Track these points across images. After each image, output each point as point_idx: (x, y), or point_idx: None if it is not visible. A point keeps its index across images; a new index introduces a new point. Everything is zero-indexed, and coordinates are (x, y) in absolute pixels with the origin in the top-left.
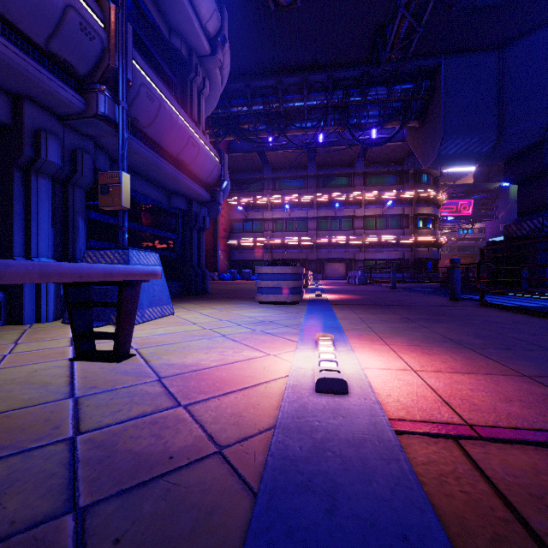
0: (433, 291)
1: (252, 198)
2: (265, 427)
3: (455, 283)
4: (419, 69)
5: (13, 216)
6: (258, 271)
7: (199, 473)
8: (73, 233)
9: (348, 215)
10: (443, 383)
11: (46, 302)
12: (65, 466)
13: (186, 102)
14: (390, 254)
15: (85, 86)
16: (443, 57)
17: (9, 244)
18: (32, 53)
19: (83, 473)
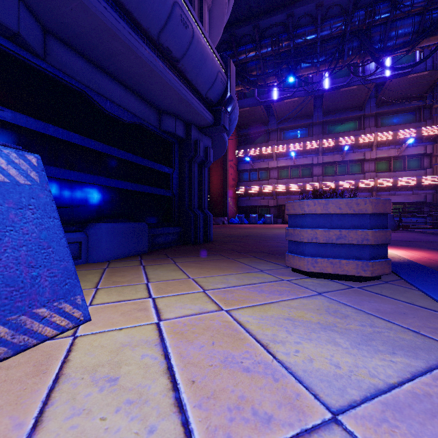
0: None
1: (258, 149)
2: None
3: None
4: None
5: None
6: (291, 209)
7: None
8: None
9: (357, 158)
10: None
11: None
12: None
13: None
14: (408, 197)
15: None
16: None
17: None
18: None
19: None
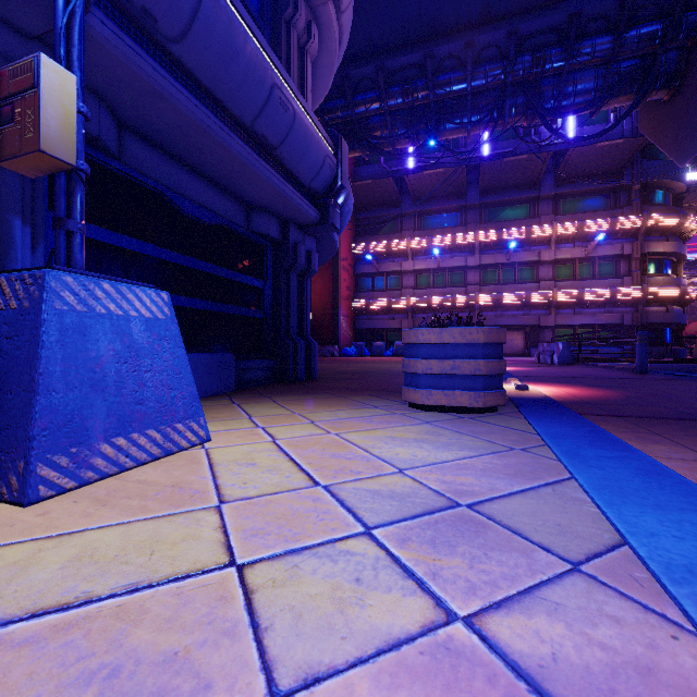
0: None
1: (385, 243)
2: None
3: None
4: None
5: None
6: (407, 338)
7: None
8: None
9: (529, 260)
10: None
11: None
12: None
13: (279, 58)
14: (600, 318)
15: None
16: None
17: None
18: None
19: None
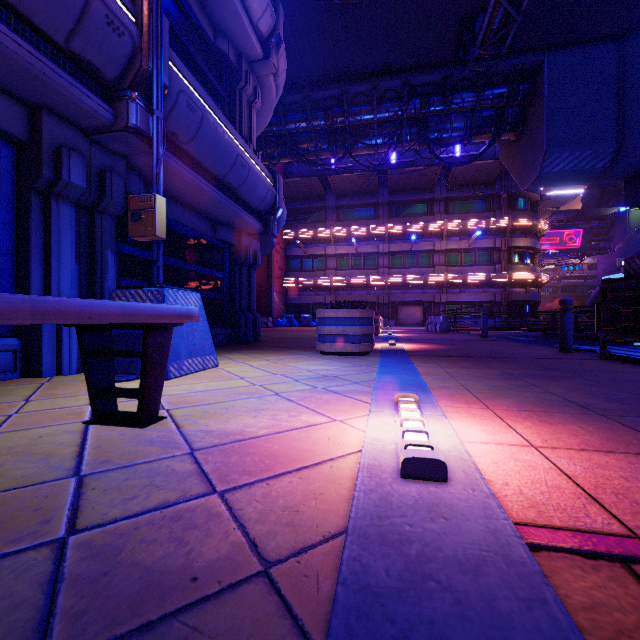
0: (534, 340)
1: (312, 230)
2: (332, 531)
3: (567, 330)
4: (516, 69)
5: (30, 248)
6: (319, 314)
7: (234, 611)
8: (101, 269)
9: (427, 249)
10: (580, 466)
11: (69, 351)
12: (42, 587)
13: (234, 116)
14: (478, 296)
15: (113, 94)
16: (546, 53)
17: (26, 282)
18: (50, 54)
19: (64, 602)
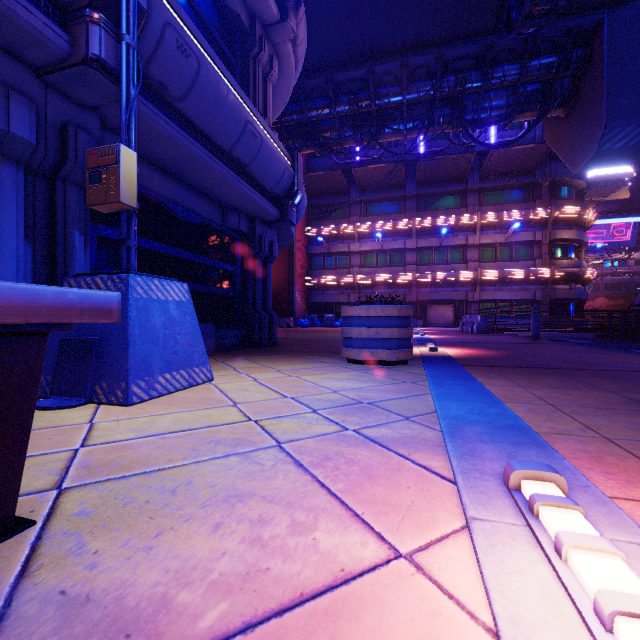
0: (594, 343)
1: (335, 227)
2: None
3: None
4: (569, 33)
5: None
6: (345, 312)
7: None
8: (64, 254)
9: (458, 244)
10: None
11: None
12: None
13: (247, 87)
14: (516, 294)
15: (70, 16)
16: (606, 11)
17: None
18: None
19: None
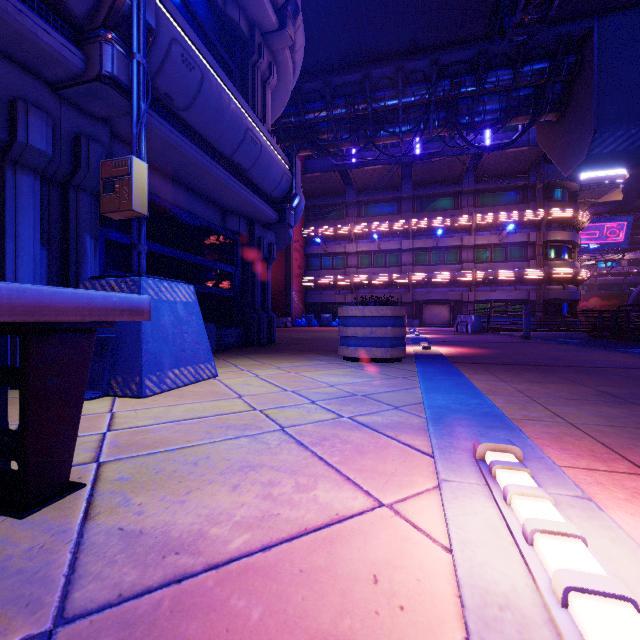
0: (584, 343)
1: (332, 227)
2: None
3: None
4: (560, 39)
5: None
6: (341, 312)
7: None
8: (76, 257)
9: (454, 245)
10: None
11: None
12: None
13: (246, 93)
14: (510, 294)
15: (84, 35)
16: (596, 19)
17: None
18: None
19: None
